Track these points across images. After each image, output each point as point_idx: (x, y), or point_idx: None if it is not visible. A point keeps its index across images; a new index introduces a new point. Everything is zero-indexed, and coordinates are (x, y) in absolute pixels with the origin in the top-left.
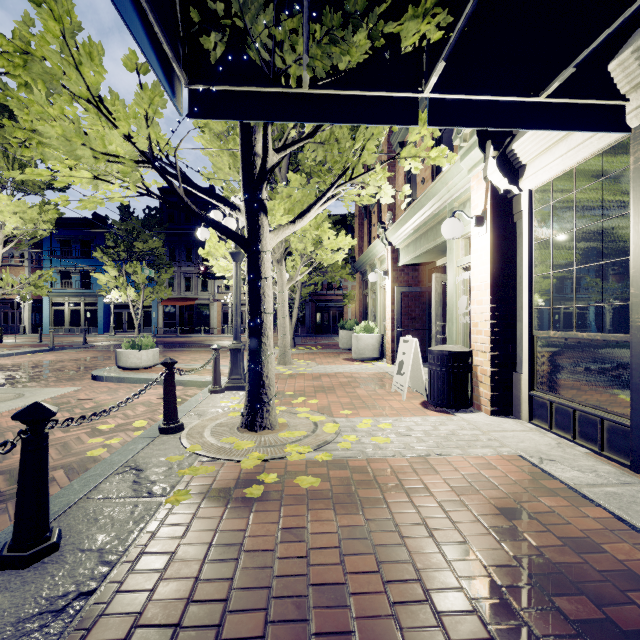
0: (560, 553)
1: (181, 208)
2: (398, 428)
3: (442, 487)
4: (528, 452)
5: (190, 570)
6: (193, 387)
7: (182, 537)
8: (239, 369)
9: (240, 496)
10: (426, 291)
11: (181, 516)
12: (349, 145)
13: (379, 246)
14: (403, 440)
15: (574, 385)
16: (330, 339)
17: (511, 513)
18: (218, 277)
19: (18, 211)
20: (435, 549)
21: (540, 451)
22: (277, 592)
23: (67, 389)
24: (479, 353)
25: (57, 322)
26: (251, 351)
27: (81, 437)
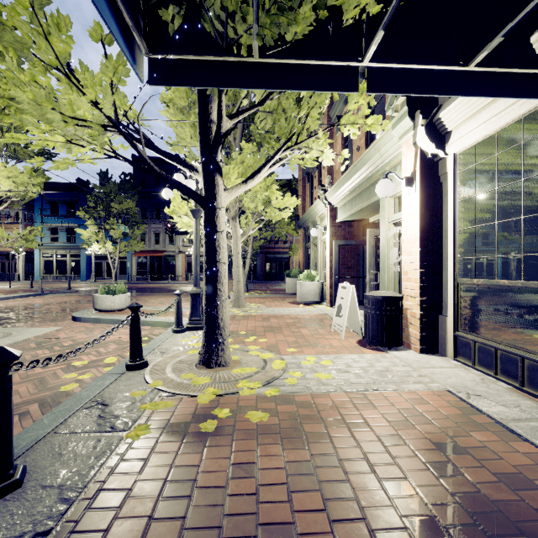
0: (496, 489)
1: (145, 169)
2: (338, 365)
3: (380, 421)
4: (456, 387)
5: (144, 507)
6: (159, 327)
7: (139, 472)
8: (198, 312)
9: (195, 430)
10: (360, 244)
11: (140, 451)
12: (294, 115)
13: (320, 205)
14: (343, 376)
15: (496, 327)
16: (277, 285)
17: (446, 447)
18: (183, 232)
19: (11, 176)
20: (377, 485)
21: (466, 386)
22: (227, 531)
23: (50, 329)
24: (409, 298)
25: (46, 271)
26: (208, 296)
27: (57, 373)
